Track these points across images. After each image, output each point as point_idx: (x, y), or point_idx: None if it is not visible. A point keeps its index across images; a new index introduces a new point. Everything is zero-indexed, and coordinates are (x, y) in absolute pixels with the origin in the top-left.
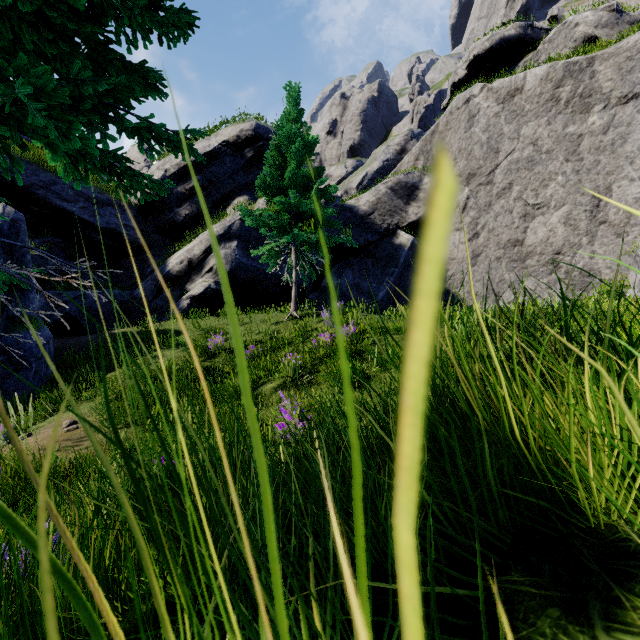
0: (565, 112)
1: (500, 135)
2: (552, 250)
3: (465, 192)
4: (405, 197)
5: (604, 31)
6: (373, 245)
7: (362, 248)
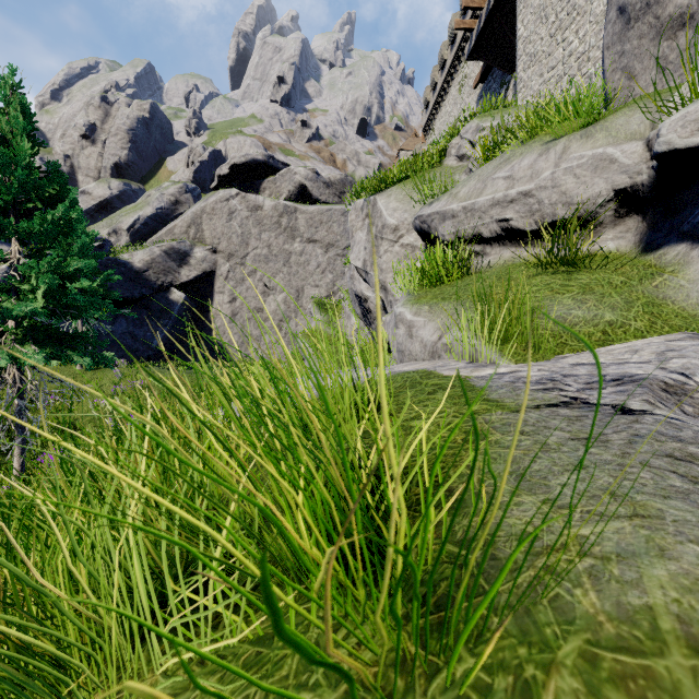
0: (284, 235)
1: (250, 233)
2: (279, 318)
3: (227, 266)
4: (178, 261)
5: (310, 183)
6: (148, 298)
7: (137, 300)
